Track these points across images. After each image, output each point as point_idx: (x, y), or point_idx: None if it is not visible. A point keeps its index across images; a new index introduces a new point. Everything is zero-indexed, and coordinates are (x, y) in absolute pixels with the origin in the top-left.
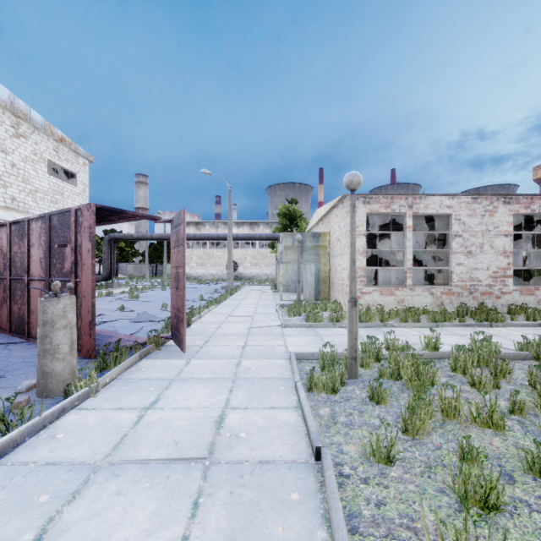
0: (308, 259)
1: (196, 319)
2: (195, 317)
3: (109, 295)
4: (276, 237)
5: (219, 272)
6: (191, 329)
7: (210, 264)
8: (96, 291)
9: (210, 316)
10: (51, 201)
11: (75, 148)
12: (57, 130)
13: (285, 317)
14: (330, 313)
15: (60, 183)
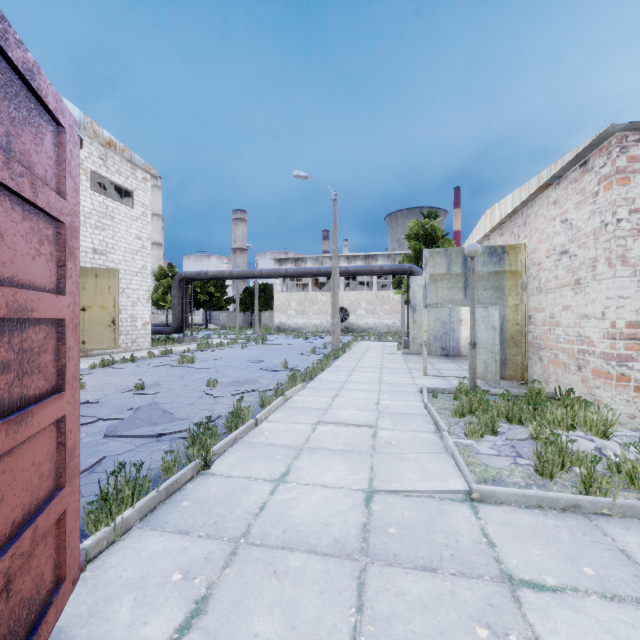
0: (480, 297)
1: (243, 433)
2: (240, 428)
3: (165, 355)
4: (406, 270)
5: (324, 322)
6: (206, 481)
7: (312, 311)
8: (160, 347)
9: (279, 419)
10: (95, 227)
11: (130, 156)
12: (102, 130)
13: (455, 436)
14: (589, 437)
15: (109, 203)
